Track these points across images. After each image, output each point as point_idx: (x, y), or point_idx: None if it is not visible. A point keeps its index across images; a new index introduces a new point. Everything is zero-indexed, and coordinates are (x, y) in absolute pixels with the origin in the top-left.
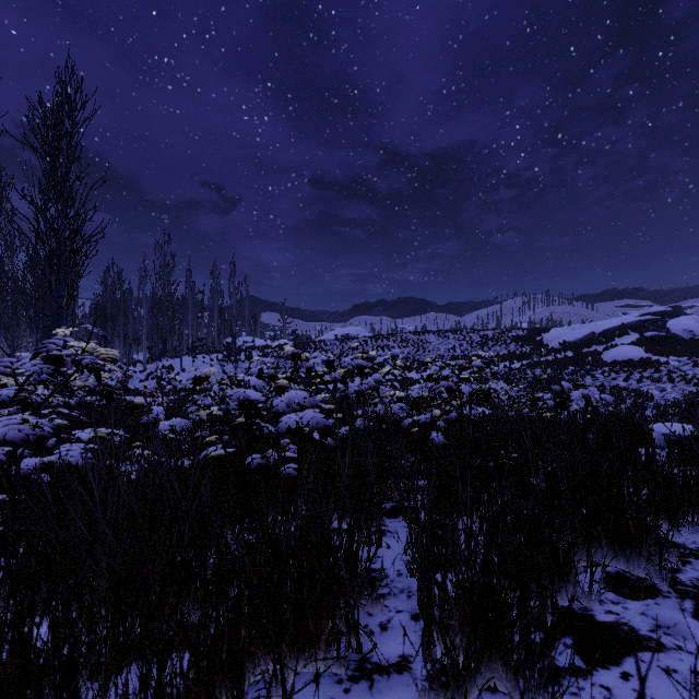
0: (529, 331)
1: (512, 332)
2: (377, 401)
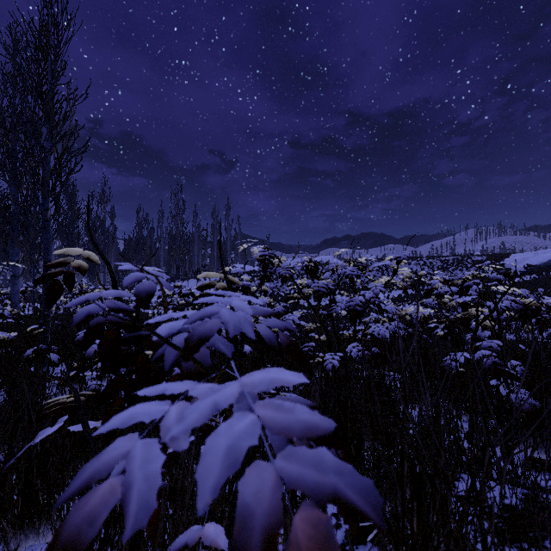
0: (488, 257)
1: (472, 258)
2: (367, 319)
